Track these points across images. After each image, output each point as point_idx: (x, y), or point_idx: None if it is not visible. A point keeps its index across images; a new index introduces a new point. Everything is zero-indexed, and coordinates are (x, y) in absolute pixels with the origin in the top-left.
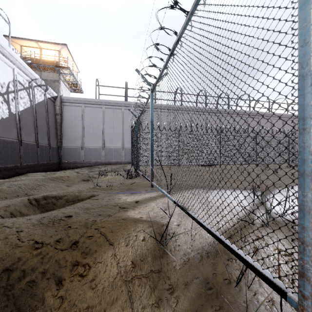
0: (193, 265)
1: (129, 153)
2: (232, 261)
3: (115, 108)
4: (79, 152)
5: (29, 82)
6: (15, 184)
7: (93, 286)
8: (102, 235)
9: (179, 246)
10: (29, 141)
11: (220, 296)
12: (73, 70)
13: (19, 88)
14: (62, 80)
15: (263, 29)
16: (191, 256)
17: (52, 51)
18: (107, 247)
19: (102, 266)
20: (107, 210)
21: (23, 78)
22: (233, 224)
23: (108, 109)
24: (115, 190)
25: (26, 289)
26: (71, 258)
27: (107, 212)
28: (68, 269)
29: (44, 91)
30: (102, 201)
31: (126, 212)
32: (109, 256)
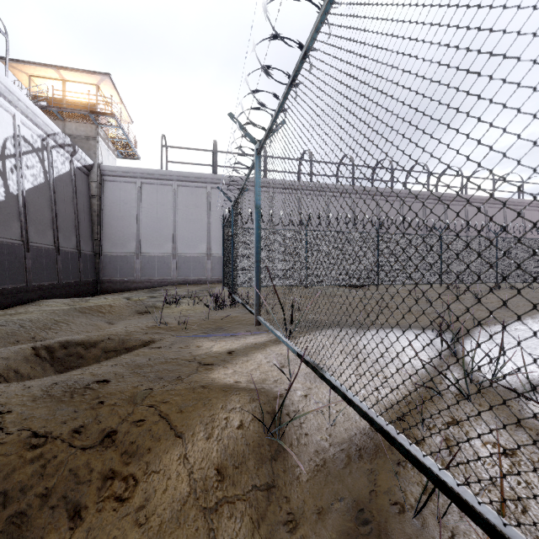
0: (333, 474)
1: (220, 264)
2: (406, 466)
3: (195, 186)
4: (131, 263)
5: (43, 139)
6: (14, 320)
7: (142, 520)
8: (163, 418)
9: (306, 437)
10: (42, 243)
11: (385, 538)
12: (121, 120)
13: (25, 150)
14: (101, 136)
15: (479, 6)
16: (329, 455)
17: (84, 86)
18: (170, 442)
19: (159, 479)
20: (175, 369)
21: (31, 132)
22: (405, 394)
23: (184, 188)
24: (192, 331)
25: (6, 531)
26: (102, 464)
27: (176, 372)
28: (95, 486)
29: (69, 155)
30: (168, 351)
31: (209, 372)
32: (175, 460)
